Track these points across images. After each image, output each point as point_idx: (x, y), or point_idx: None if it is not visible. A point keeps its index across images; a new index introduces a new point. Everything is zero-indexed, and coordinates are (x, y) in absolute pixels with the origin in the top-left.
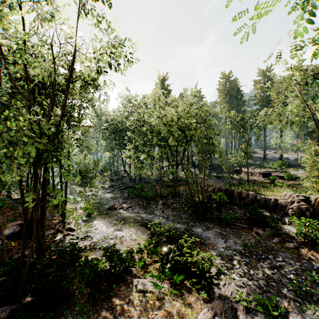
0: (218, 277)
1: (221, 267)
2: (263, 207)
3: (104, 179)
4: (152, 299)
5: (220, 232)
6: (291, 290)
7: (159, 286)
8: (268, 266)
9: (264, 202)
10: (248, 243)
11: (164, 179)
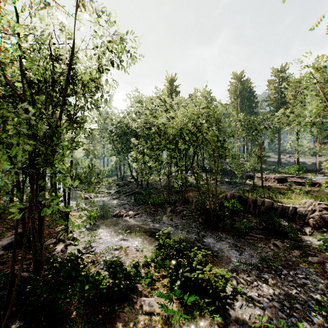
0: (234, 298)
1: (236, 285)
2: (280, 216)
3: (110, 184)
4: (159, 323)
5: (234, 243)
6: (319, 314)
7: (168, 308)
8: (290, 284)
9: (281, 210)
10: (266, 257)
11: (173, 185)
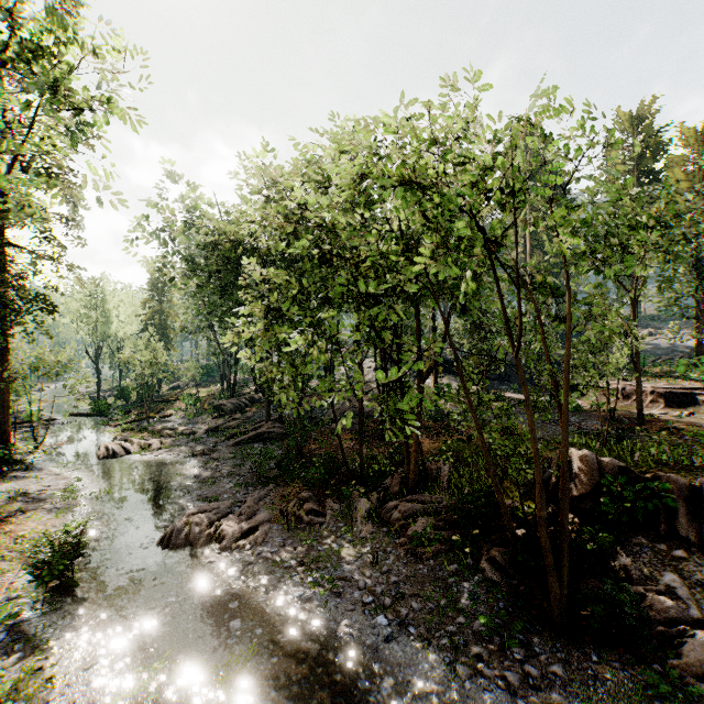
0: None
1: None
2: None
3: (199, 408)
4: None
5: None
6: None
7: None
8: None
9: None
10: None
11: (369, 411)
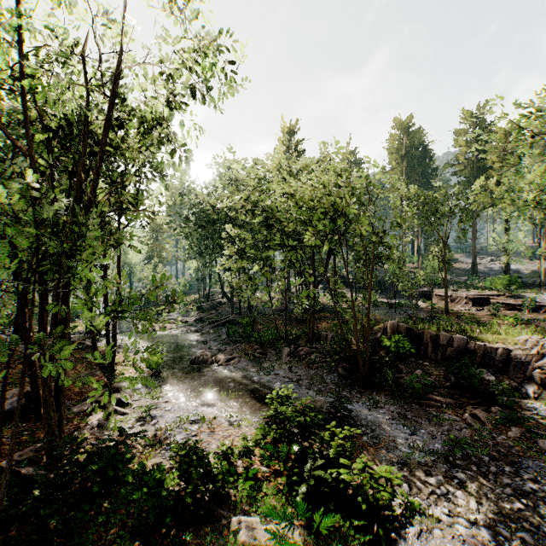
0: (407, 520)
1: (408, 492)
2: (481, 364)
3: (187, 308)
4: None
5: (401, 412)
6: None
7: (285, 540)
8: (508, 491)
9: (483, 354)
10: (460, 440)
11: (293, 309)
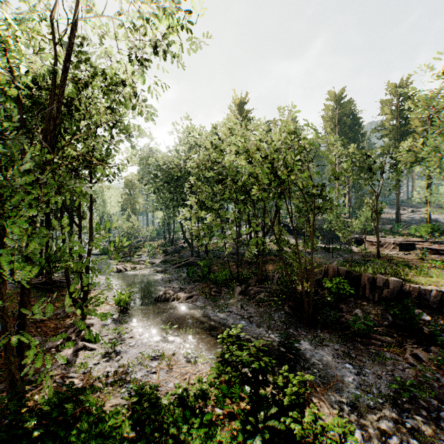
0: None
1: (362, 440)
2: (416, 305)
3: (155, 251)
4: None
5: (345, 350)
6: None
7: None
8: None
9: (417, 295)
10: (407, 383)
11: (243, 252)
